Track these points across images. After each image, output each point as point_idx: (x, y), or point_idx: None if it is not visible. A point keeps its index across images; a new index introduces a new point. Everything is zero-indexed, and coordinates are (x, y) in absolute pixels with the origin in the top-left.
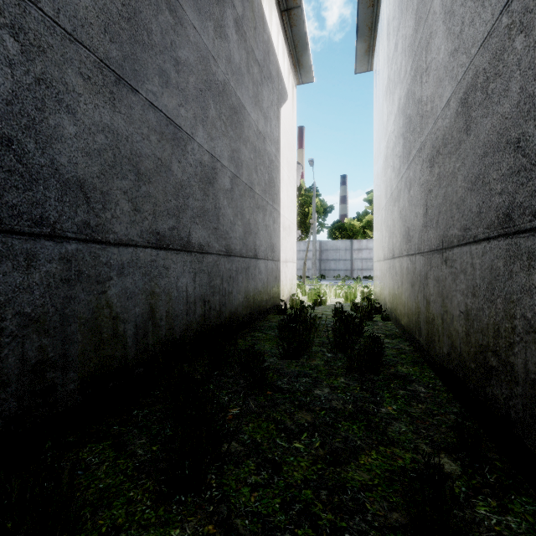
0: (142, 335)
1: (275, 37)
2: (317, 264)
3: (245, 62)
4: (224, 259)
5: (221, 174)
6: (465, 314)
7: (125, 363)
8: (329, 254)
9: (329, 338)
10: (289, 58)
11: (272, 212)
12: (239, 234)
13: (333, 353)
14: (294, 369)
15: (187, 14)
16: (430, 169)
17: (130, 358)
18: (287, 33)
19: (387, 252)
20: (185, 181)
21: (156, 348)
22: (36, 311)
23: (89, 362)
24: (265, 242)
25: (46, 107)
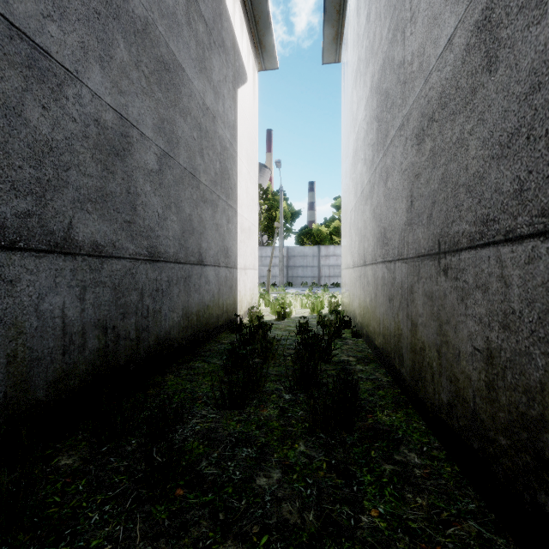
0: None
1: (231, 2)
2: (285, 270)
3: (184, 10)
4: (146, 265)
5: (140, 147)
6: (485, 354)
7: None
8: (297, 260)
9: (290, 367)
10: (249, 35)
11: (226, 209)
12: (174, 232)
13: (293, 392)
14: (233, 430)
15: None
16: (418, 147)
17: None
18: (247, 4)
19: (357, 258)
20: (60, 141)
21: None
22: None
23: None
24: (216, 245)
25: None
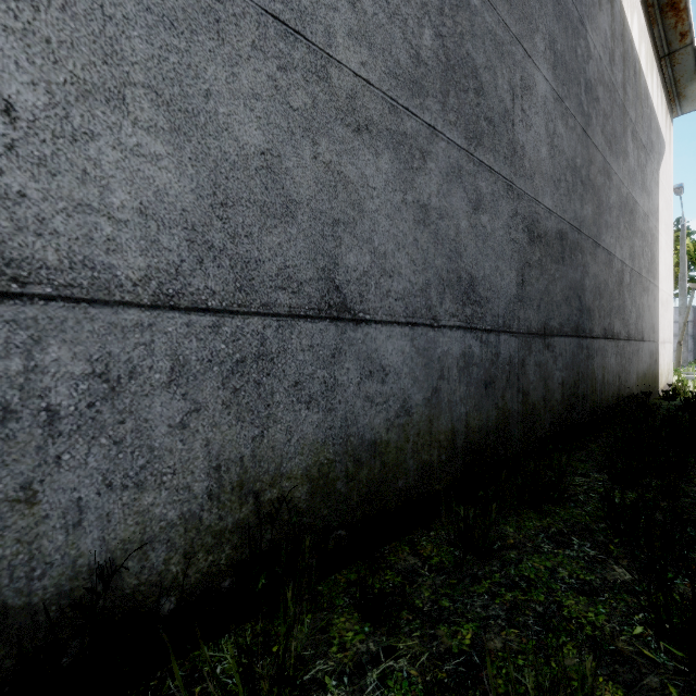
0: (600, 392)
1: (655, 96)
2: (689, 342)
3: (636, 159)
4: (626, 343)
5: (625, 273)
6: None
7: (597, 406)
8: None
9: None
10: (666, 99)
11: (653, 290)
12: (633, 320)
13: None
14: None
15: (612, 169)
16: None
17: (598, 404)
18: (665, 74)
19: None
20: (612, 289)
21: (604, 403)
22: (583, 371)
23: (590, 400)
24: (648, 323)
25: (584, 277)
